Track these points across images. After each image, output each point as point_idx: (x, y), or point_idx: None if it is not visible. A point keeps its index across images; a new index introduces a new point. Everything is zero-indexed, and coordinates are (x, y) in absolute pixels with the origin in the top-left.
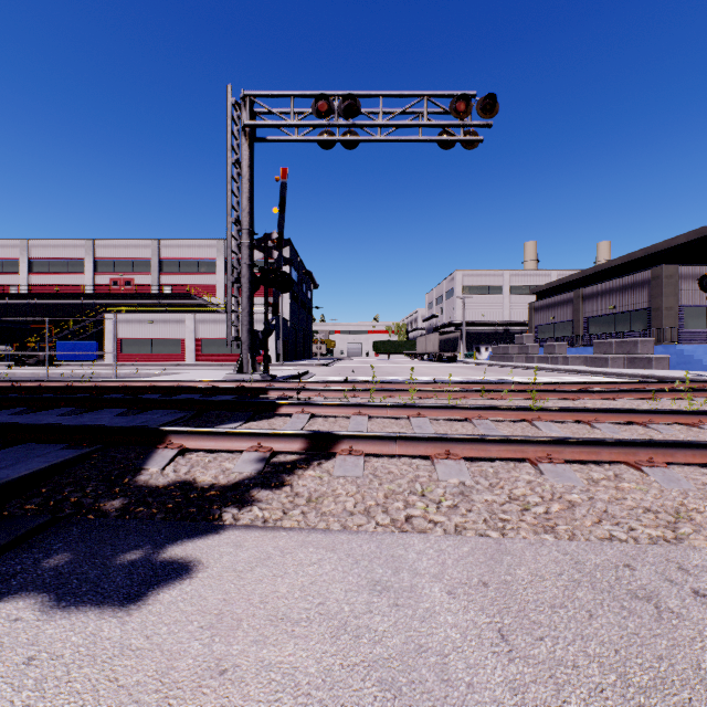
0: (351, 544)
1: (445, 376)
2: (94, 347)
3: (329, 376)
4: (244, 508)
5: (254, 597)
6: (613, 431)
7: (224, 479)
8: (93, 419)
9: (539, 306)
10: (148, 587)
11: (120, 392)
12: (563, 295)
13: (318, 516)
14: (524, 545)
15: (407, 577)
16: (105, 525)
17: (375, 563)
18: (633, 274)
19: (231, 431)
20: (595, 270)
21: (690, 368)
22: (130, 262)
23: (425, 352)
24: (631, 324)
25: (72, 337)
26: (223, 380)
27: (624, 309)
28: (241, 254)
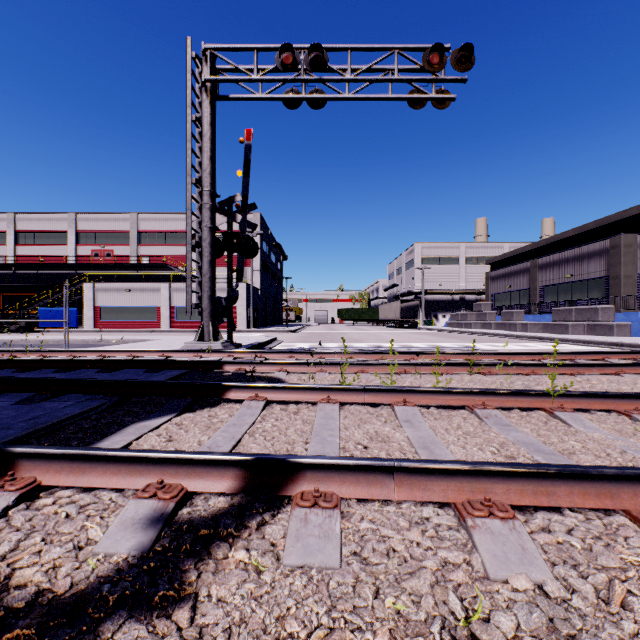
0: None
1: (411, 343)
2: (74, 314)
3: (296, 343)
4: None
5: None
6: None
7: (65, 580)
8: None
9: (496, 275)
10: None
11: (55, 366)
12: (520, 265)
13: None
14: None
15: None
16: None
17: None
18: (590, 244)
19: (118, 455)
20: (548, 241)
21: None
22: (111, 234)
23: (387, 319)
24: (588, 292)
25: (54, 305)
26: (180, 350)
27: (581, 278)
28: (202, 217)
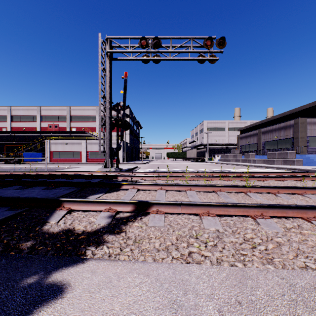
0: (158, 270)
1: (200, 168)
2: (40, 155)
3: (147, 168)
4: (99, 247)
5: (98, 314)
6: (287, 198)
7: (90, 228)
8: (29, 192)
9: (242, 136)
10: (35, 305)
11: (47, 177)
12: (253, 131)
13: (139, 252)
14: (257, 271)
15: (192, 297)
16: (21, 257)
17: (172, 286)
18: (285, 122)
19: (95, 200)
20: (267, 120)
21: (312, 165)
22: (57, 116)
23: (190, 157)
24: (284, 144)
25: (30, 150)
26: (97, 171)
27: (281, 138)
28: (105, 112)
